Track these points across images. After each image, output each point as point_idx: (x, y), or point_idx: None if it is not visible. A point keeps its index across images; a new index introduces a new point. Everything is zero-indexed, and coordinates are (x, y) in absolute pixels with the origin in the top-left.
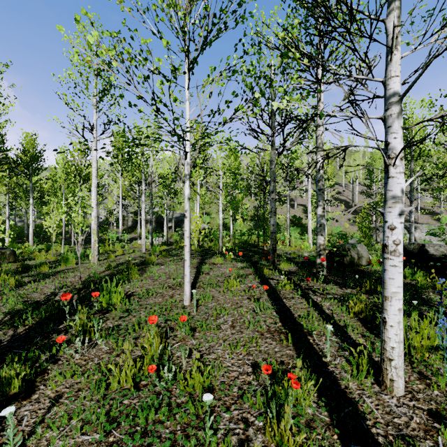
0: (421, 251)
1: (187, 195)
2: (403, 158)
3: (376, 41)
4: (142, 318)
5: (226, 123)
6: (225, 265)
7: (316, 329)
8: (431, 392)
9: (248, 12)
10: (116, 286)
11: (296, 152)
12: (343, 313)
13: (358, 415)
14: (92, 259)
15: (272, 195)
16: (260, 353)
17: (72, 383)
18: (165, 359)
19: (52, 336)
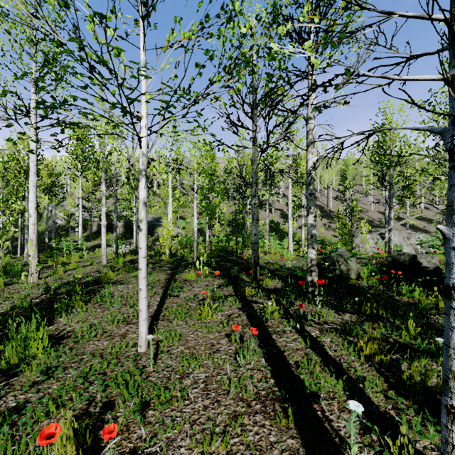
0: (413, 262)
1: (142, 198)
2: None
3: None
4: (63, 391)
5: (198, 100)
6: (199, 283)
7: (324, 391)
8: None
9: None
10: (37, 329)
11: (282, 150)
12: (351, 355)
13: None
14: (29, 277)
15: (253, 200)
16: (248, 451)
17: None
18: None
19: None
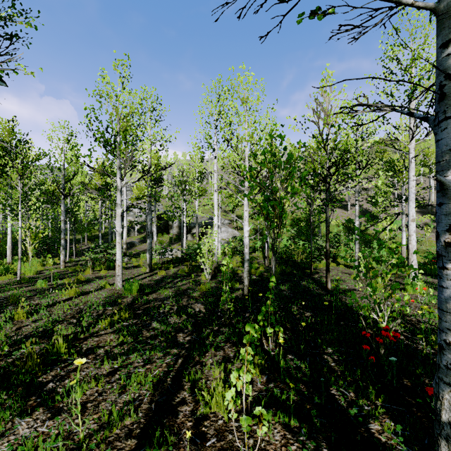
0: None
1: None
2: None
3: None
4: None
5: None
6: None
7: None
8: None
9: None
10: None
11: None
12: None
13: None
14: None
15: None
16: None
17: None
18: None
19: None
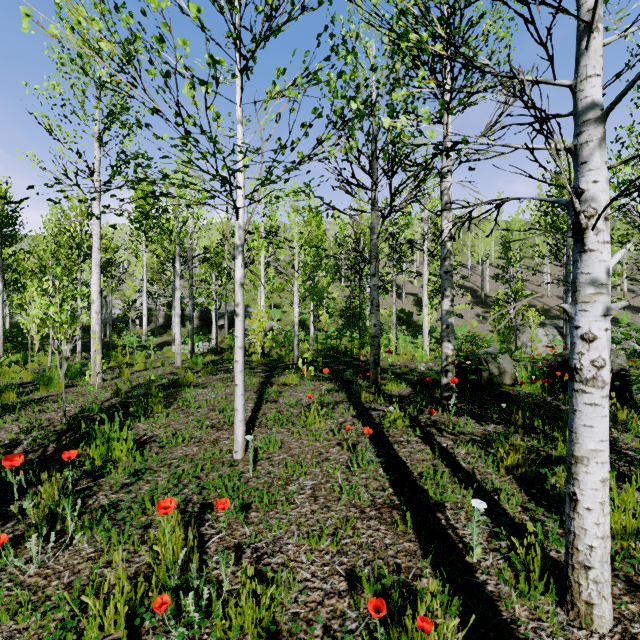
0: None
1: (239, 278)
2: (608, 218)
3: (565, 11)
4: (159, 489)
5: (303, 162)
6: (303, 387)
7: (450, 499)
8: None
9: None
10: (120, 429)
11: (410, 215)
12: (489, 467)
13: None
14: (92, 379)
15: (373, 280)
16: (361, 550)
17: (10, 632)
18: (192, 575)
19: None
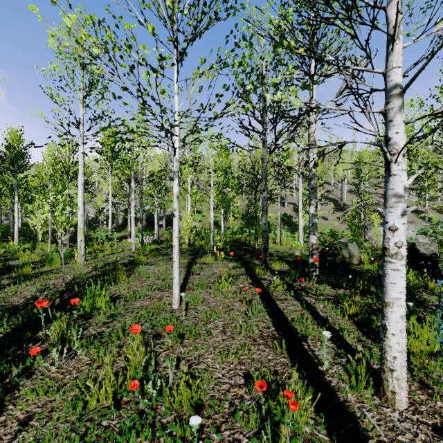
0: (411, 249)
1: (176, 193)
2: (405, 155)
3: (377, 29)
4: (127, 325)
5: (217, 118)
6: (216, 265)
7: (311, 334)
8: (434, 403)
9: (240, 4)
10: (100, 289)
11: (288, 150)
12: (338, 315)
13: (359, 432)
14: (78, 259)
15: (263, 194)
16: (253, 362)
17: (45, 402)
18: (150, 372)
19: (27, 345)
